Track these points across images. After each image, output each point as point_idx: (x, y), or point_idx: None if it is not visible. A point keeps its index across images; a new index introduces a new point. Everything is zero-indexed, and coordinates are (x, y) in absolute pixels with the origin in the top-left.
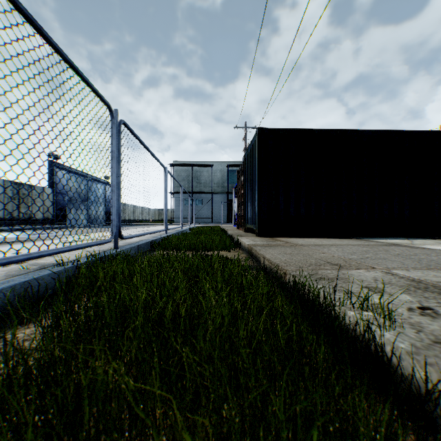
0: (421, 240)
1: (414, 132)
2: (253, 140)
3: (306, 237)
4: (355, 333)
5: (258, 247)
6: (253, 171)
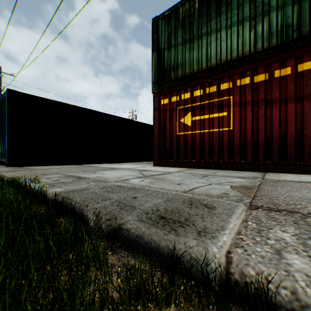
0: (106, 164)
1: (107, 114)
2: (5, 95)
3: (48, 165)
4: (20, 183)
5: (3, 172)
6: (5, 119)
